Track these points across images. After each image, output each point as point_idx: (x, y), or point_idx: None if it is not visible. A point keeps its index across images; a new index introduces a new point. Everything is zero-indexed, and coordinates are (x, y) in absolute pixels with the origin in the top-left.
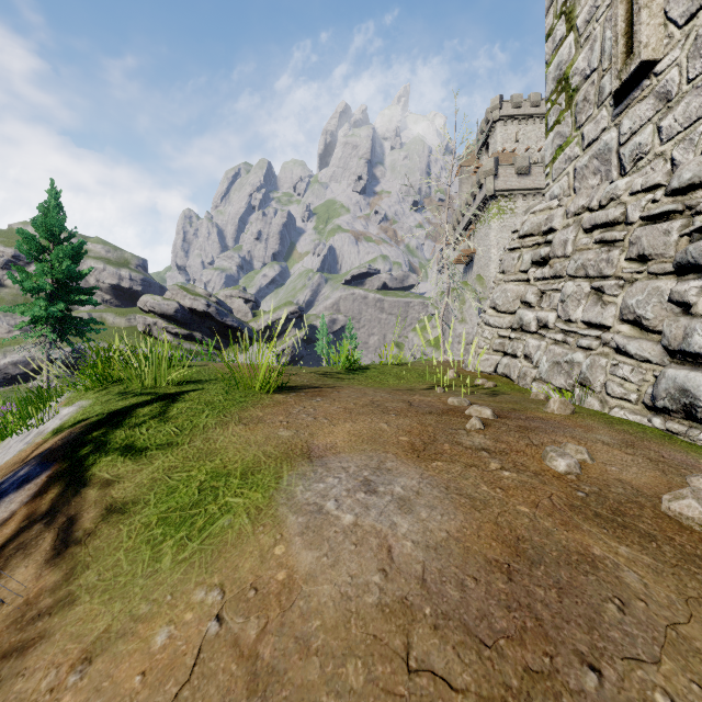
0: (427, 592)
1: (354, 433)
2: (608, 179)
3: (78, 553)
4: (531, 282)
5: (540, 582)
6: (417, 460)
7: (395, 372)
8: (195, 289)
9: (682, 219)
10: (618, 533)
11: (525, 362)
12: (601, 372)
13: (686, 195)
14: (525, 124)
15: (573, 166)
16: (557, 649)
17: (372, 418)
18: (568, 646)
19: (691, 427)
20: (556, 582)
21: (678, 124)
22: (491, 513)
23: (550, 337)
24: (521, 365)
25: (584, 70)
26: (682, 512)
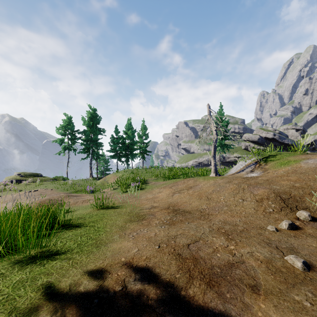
0: None
1: None
2: None
3: (269, 167)
4: None
5: None
6: None
7: None
8: (267, 128)
9: None
10: None
11: None
12: None
13: None
14: None
15: None
16: None
17: None
18: None
19: None
20: None
21: None
22: None
23: None
24: None
25: None
26: None
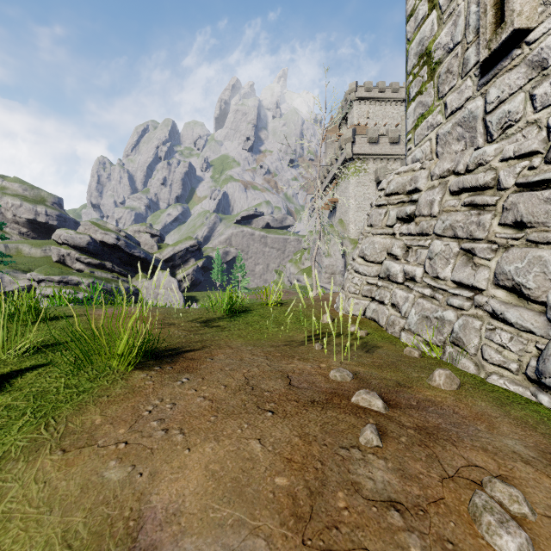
0: None
1: (214, 471)
2: (473, 145)
3: None
4: (397, 236)
5: None
6: None
7: (274, 315)
8: (106, 224)
9: None
10: None
11: (393, 310)
12: (475, 334)
13: None
14: (374, 105)
15: (435, 132)
16: None
17: (242, 425)
18: None
19: None
20: None
21: None
22: None
23: (418, 291)
24: (389, 313)
25: (447, 44)
26: None
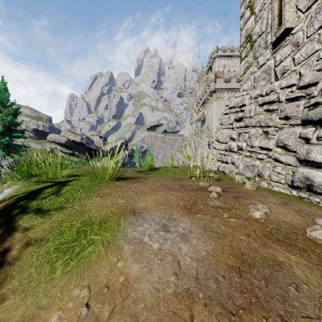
0: (199, 285)
1: (156, 200)
2: (269, 82)
3: (8, 269)
4: (234, 129)
5: (255, 277)
6: (188, 213)
7: (172, 170)
8: (75, 131)
9: (305, 100)
10: (288, 248)
11: (232, 165)
12: (268, 170)
13: (306, 89)
14: (228, 59)
15: (253, 76)
16: (269, 314)
17: (164, 193)
18: (274, 312)
19: (310, 195)
20: (263, 276)
21: (302, 57)
22: (228, 241)
23: (243, 154)
24: (230, 167)
25: (258, 32)
26: (317, 237)
